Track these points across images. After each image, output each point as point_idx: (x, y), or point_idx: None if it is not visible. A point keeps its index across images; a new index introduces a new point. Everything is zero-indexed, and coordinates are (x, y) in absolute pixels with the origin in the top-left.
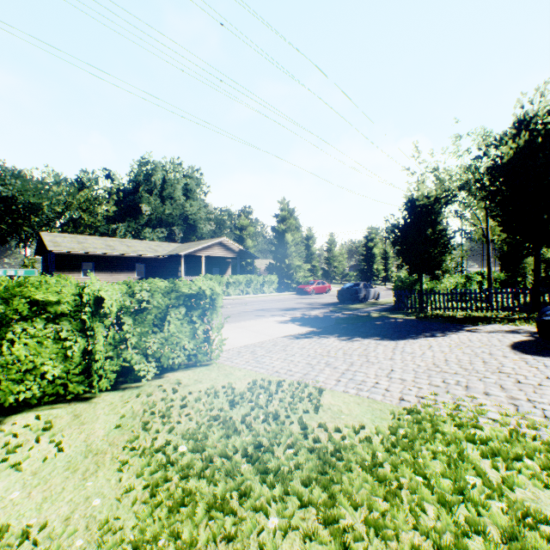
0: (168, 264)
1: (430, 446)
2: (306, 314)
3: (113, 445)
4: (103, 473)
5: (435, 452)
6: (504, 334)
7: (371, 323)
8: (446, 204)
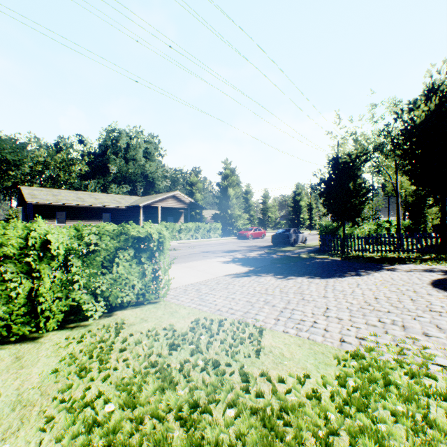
0: (130, 213)
1: (387, 404)
2: (245, 256)
3: (44, 395)
4: (25, 431)
5: (394, 413)
6: (421, 273)
7: (302, 263)
8: (365, 160)
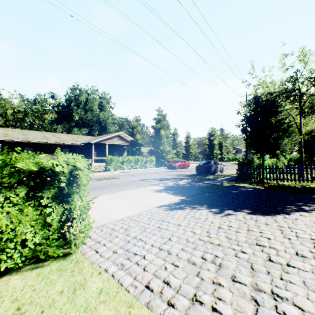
0: (85, 149)
1: None
2: (176, 184)
3: None
4: None
5: None
6: None
7: (229, 192)
8: (287, 97)
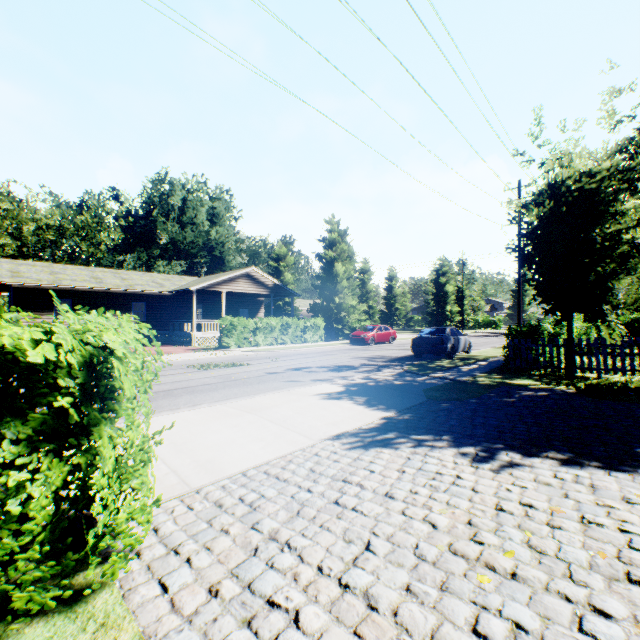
0: (178, 303)
1: None
2: (370, 379)
3: None
4: None
5: None
6: None
7: (496, 400)
8: (632, 181)
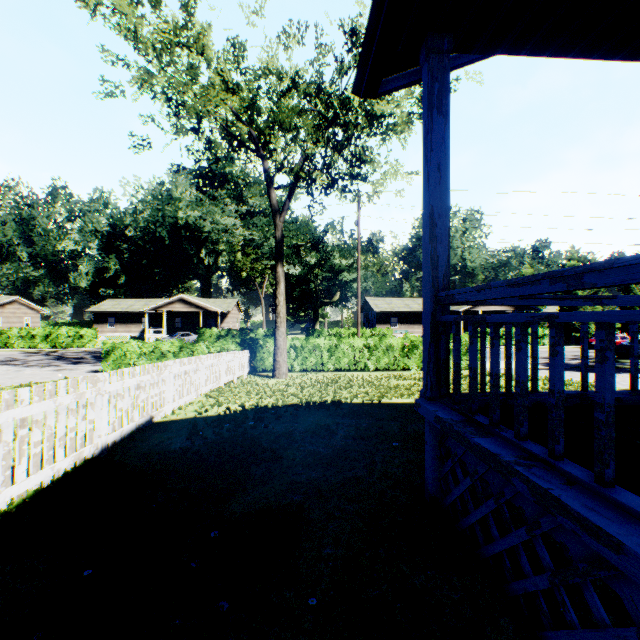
0: None
1: None
2: None
3: None
4: None
5: None
6: None
7: None
8: None
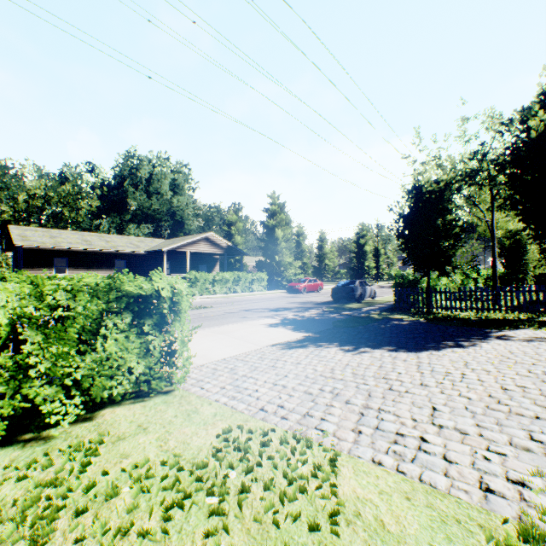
0: (151, 260)
1: None
2: (298, 316)
3: None
4: None
5: None
6: None
7: (375, 326)
8: (459, 189)
